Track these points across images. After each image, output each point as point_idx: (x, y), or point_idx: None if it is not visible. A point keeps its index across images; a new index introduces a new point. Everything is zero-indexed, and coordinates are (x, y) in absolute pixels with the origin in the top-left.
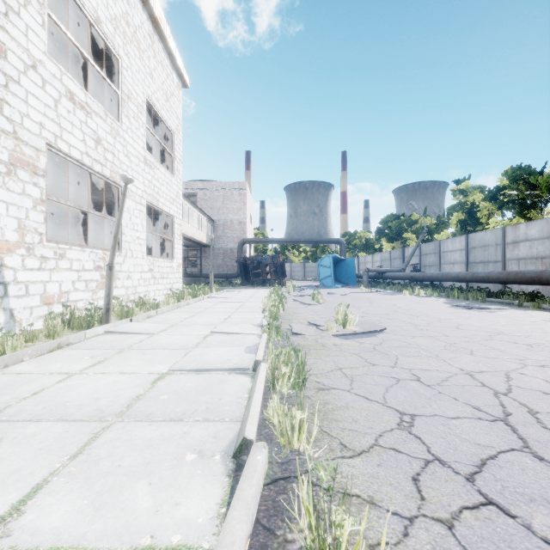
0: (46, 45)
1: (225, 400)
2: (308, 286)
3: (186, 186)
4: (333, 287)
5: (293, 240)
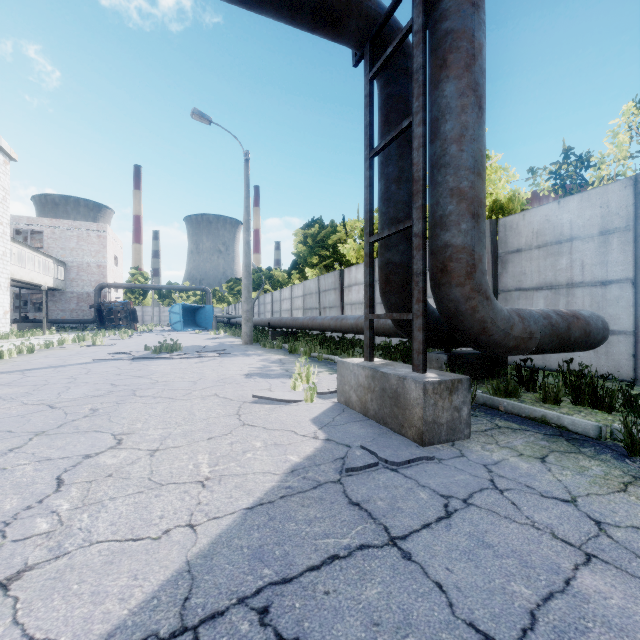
0: None
1: None
2: (163, 330)
3: (28, 222)
4: (182, 331)
5: (158, 287)
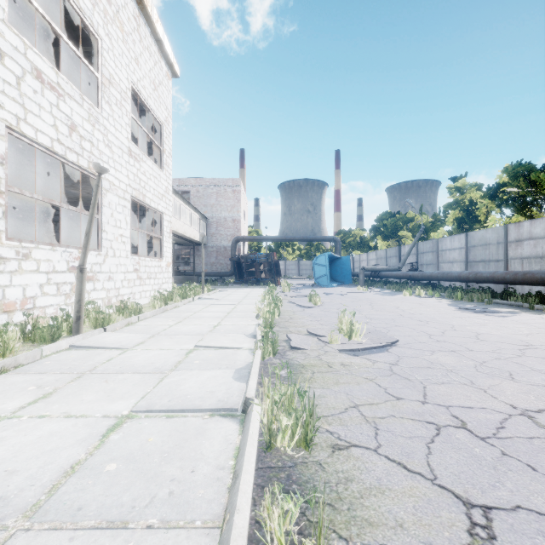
0: (6, 12)
1: (200, 475)
2: (304, 285)
3: (179, 183)
4: (328, 286)
5: (288, 238)
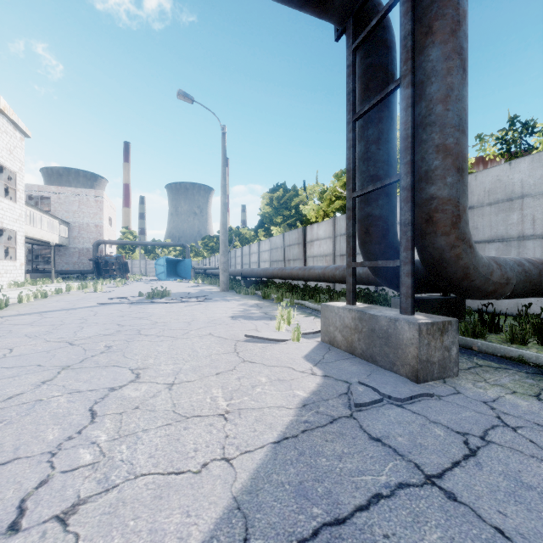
0: None
1: None
2: (150, 280)
3: (39, 189)
4: (166, 280)
5: (145, 243)
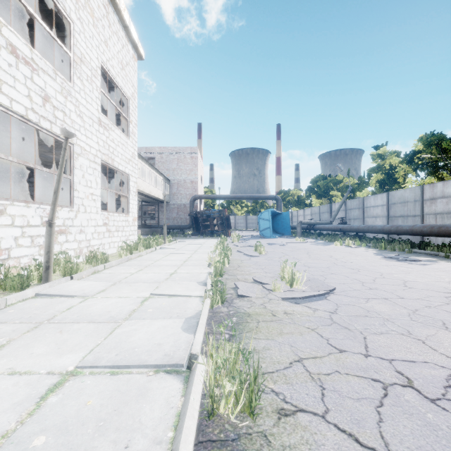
0: None
1: None
2: (250, 236)
3: (146, 151)
4: (271, 237)
5: (237, 196)
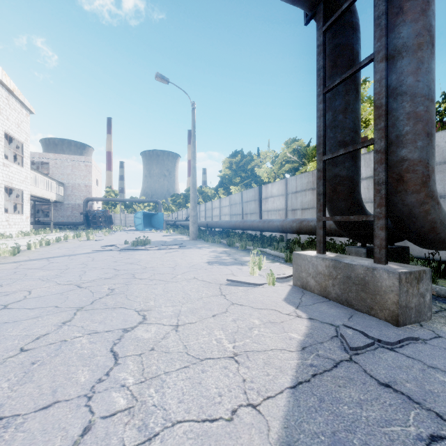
0: None
1: None
2: (130, 230)
3: (39, 156)
4: (143, 230)
5: (125, 200)
